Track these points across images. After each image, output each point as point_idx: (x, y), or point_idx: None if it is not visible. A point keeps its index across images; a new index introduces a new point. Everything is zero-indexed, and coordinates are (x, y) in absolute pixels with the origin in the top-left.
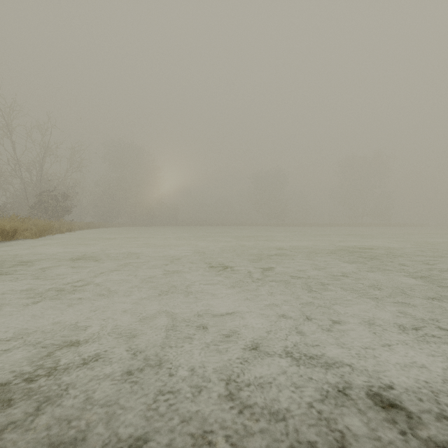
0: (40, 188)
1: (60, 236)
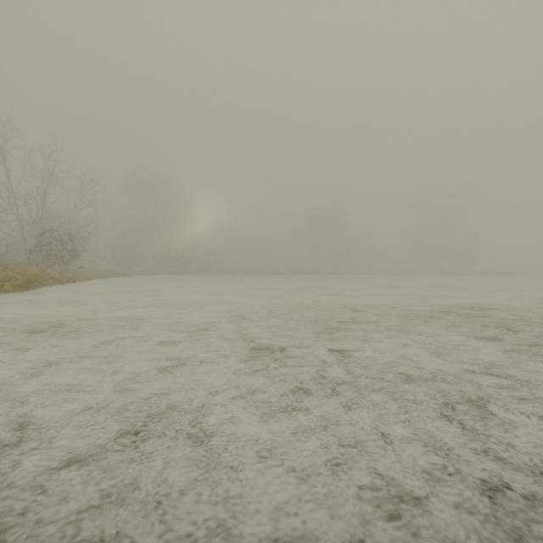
0: (42, 227)
1: (57, 288)
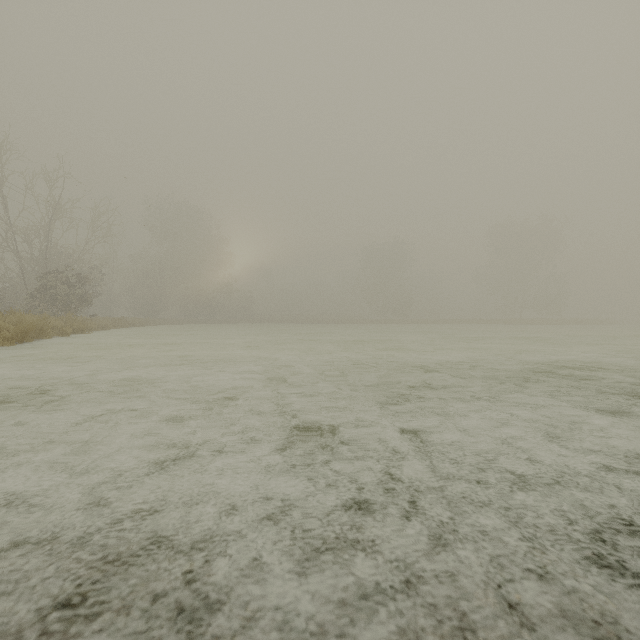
0: (45, 267)
1: (59, 340)
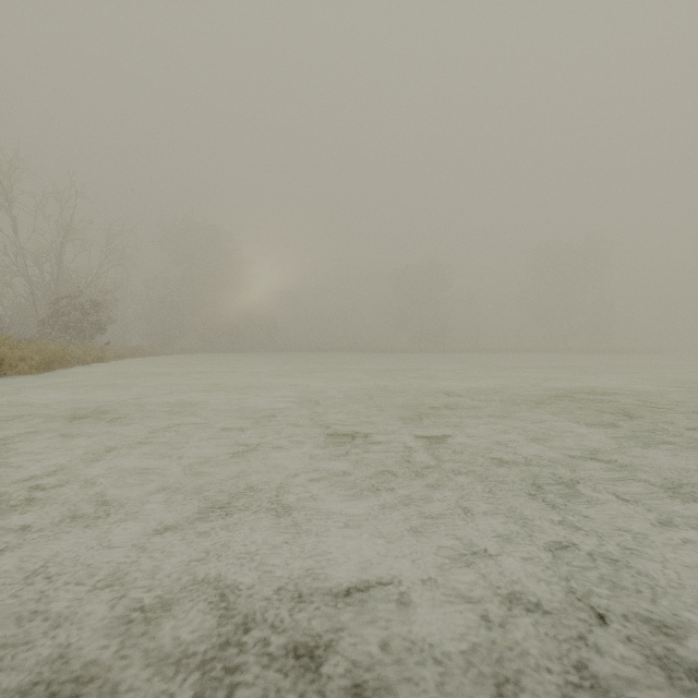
0: (57, 292)
1: (81, 369)
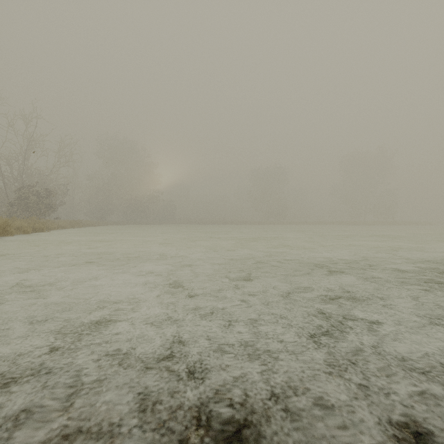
0: (22, 183)
1: (18, 237)
